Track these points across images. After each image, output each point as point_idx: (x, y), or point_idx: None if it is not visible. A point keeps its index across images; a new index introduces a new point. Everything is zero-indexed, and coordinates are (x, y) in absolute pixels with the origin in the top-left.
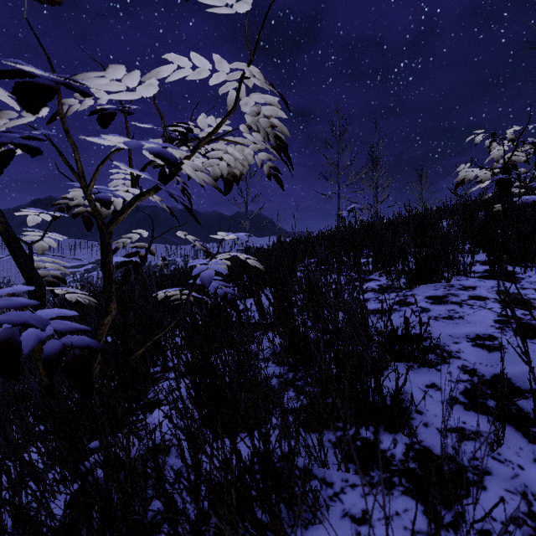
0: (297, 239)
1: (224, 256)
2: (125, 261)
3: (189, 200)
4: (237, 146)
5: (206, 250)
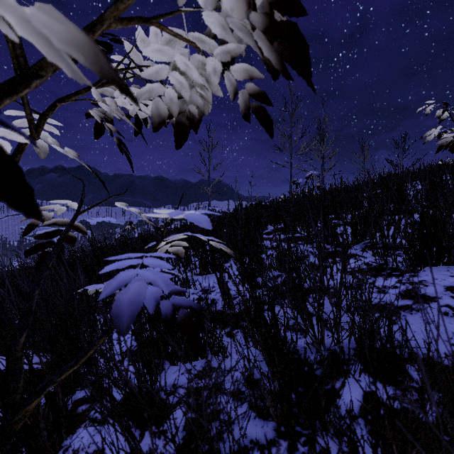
0: (259, 205)
1: (177, 236)
2: (40, 244)
3: (129, 158)
4: (193, 56)
5: (156, 226)
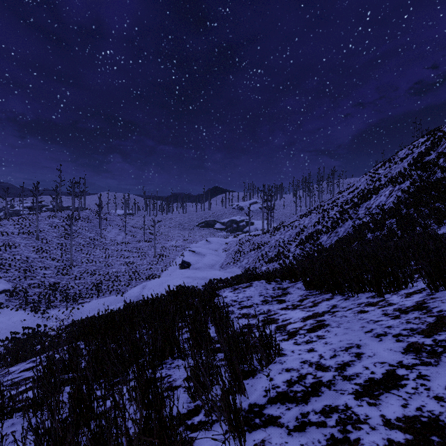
0: None
1: None
2: None
3: None
4: None
5: None
